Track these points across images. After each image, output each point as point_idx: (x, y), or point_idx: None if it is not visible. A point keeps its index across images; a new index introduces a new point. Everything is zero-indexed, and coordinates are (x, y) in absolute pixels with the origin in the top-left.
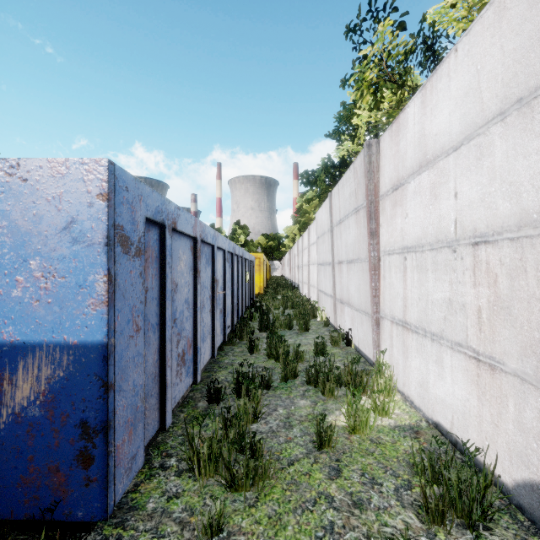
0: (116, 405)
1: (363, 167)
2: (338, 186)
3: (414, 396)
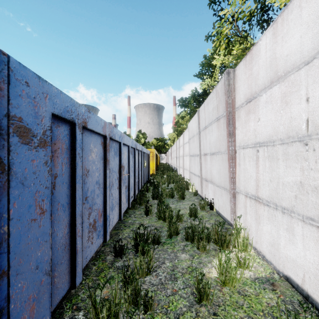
0: (12, 289)
1: (223, 89)
2: (204, 104)
3: (266, 252)
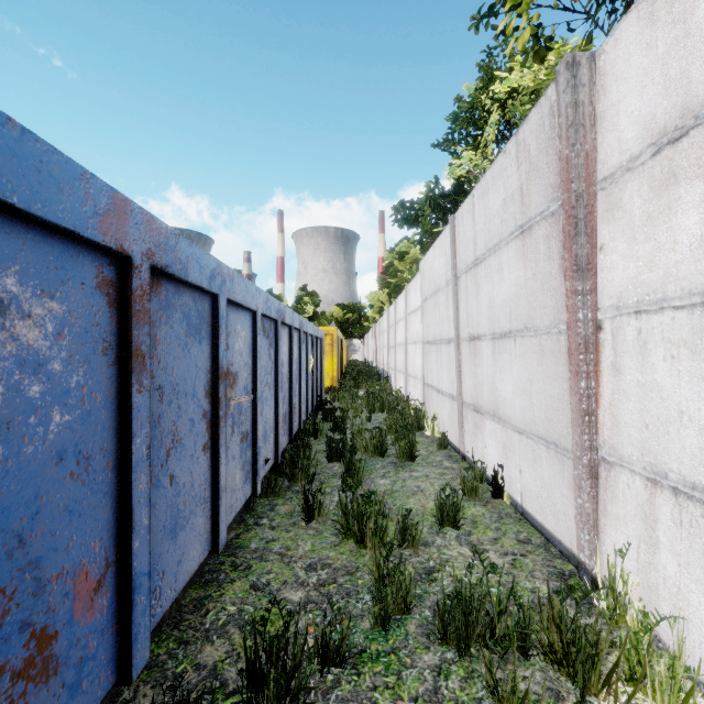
0: None
1: (548, 127)
2: (473, 198)
3: None
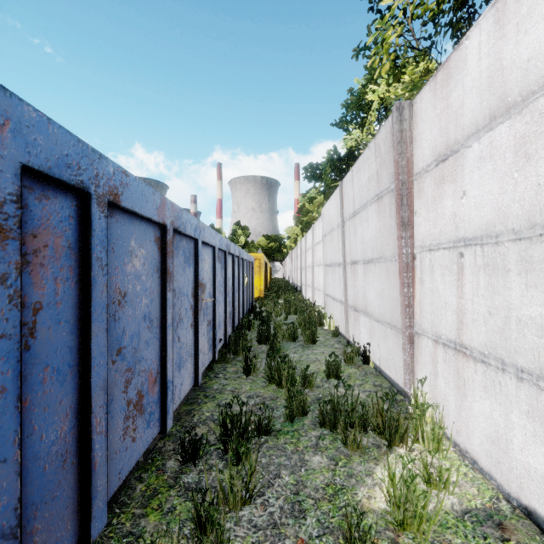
0: None
1: (389, 140)
2: (352, 172)
3: (479, 453)
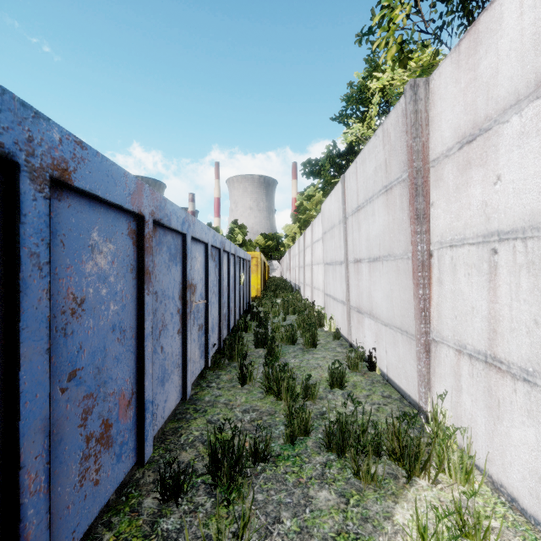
0: None
1: (401, 124)
2: (356, 164)
3: (520, 491)
